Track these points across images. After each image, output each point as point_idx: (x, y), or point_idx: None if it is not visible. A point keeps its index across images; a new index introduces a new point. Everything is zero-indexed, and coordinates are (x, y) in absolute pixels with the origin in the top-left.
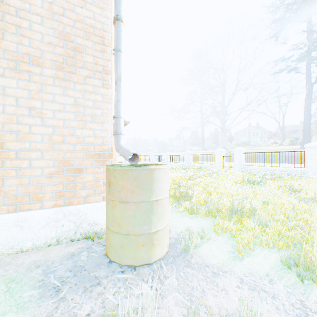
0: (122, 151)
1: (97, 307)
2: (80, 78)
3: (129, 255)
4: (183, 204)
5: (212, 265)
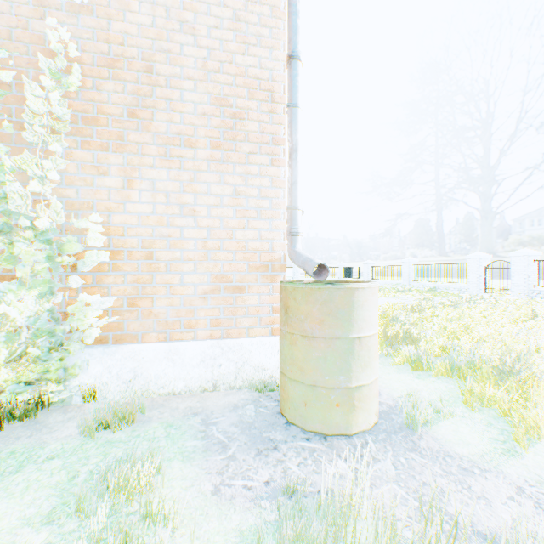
0: (300, 260)
1: (277, 476)
2: (242, 156)
3: (315, 416)
4: (400, 351)
5: (459, 456)
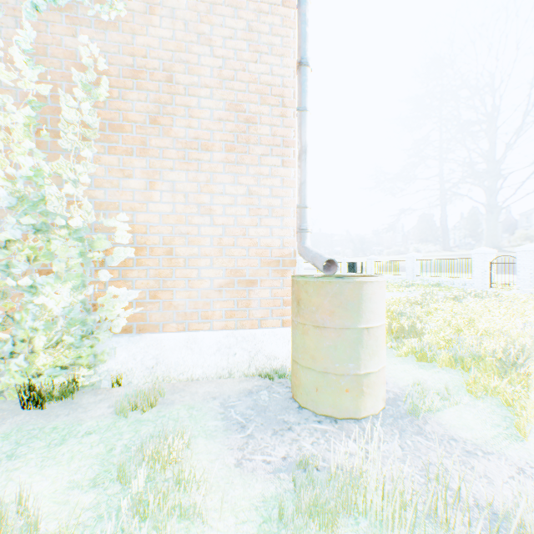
0: (310, 256)
1: (293, 452)
2: (254, 158)
3: (326, 401)
4: (405, 343)
5: (462, 439)
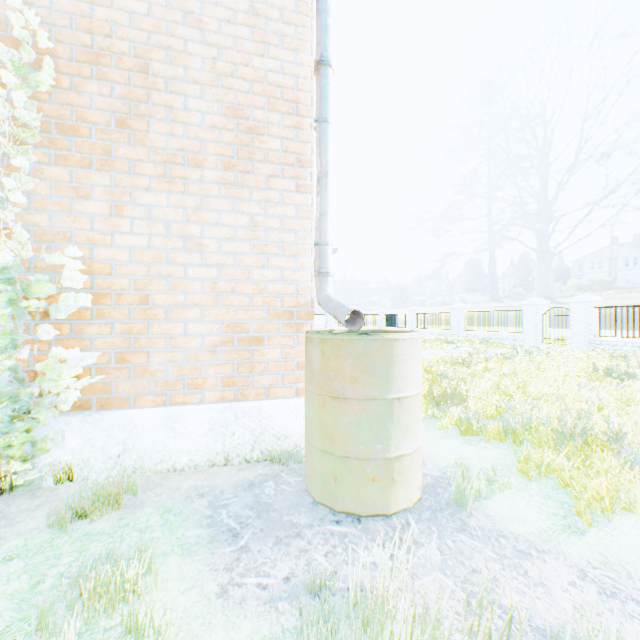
0: (331, 306)
1: (299, 569)
2: (260, 180)
3: (347, 494)
4: (448, 413)
5: (514, 535)
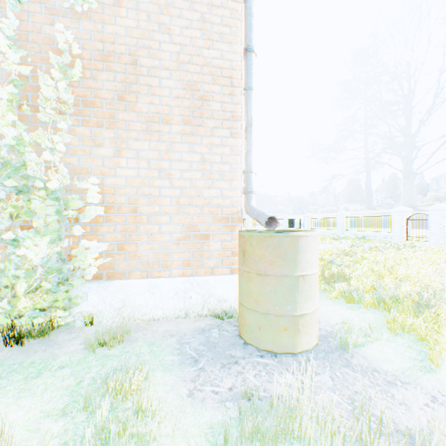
0: (255, 214)
1: (238, 383)
2: (207, 130)
3: (267, 338)
4: (336, 288)
5: (384, 371)
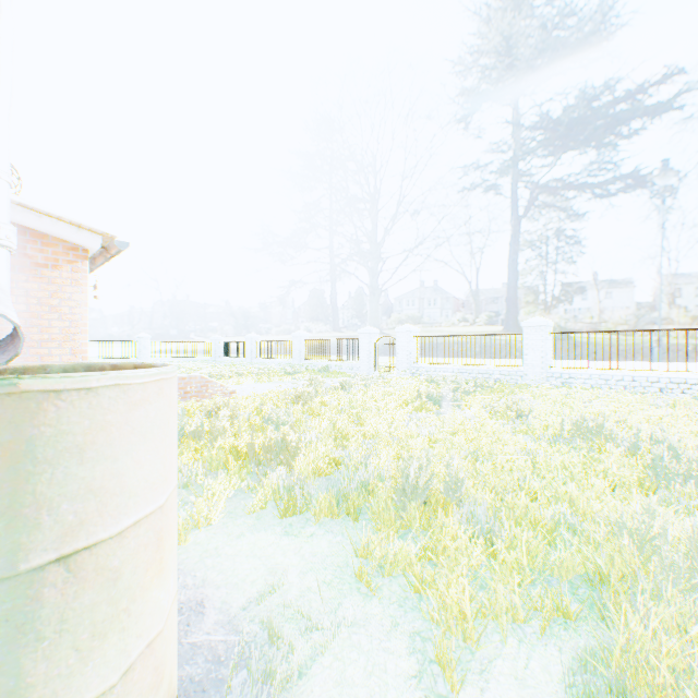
0: None
1: None
2: None
3: None
4: (267, 482)
5: None
